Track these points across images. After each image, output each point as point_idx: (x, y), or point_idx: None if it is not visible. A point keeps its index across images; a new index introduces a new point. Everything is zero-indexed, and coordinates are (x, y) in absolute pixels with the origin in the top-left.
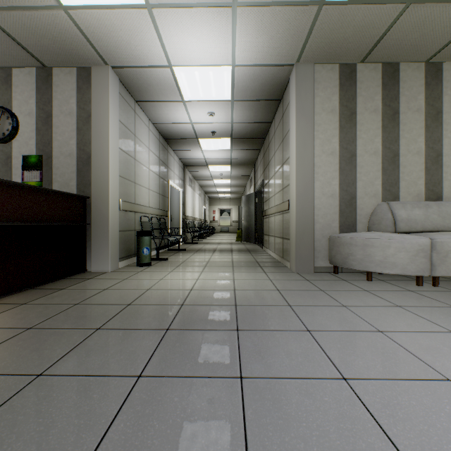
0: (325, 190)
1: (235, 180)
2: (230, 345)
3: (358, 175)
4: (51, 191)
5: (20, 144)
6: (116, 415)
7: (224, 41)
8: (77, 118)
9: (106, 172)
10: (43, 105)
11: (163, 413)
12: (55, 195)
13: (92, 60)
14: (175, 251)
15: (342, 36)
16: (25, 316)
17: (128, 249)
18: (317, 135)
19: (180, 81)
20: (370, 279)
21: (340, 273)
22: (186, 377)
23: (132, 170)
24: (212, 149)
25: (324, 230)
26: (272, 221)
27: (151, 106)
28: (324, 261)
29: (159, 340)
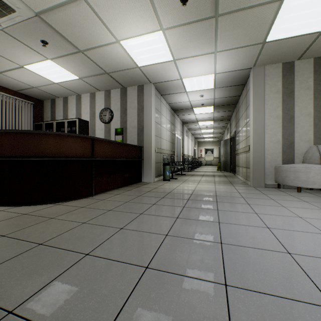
0: (272, 139)
1: (216, 129)
2: (213, 204)
3: (295, 129)
4: (132, 145)
5: (114, 123)
6: (181, 211)
7: (210, 65)
8: (137, 110)
9: (150, 134)
10: (123, 105)
11: (194, 212)
12: (132, 147)
13: (145, 82)
14: (179, 175)
15: (280, 52)
16: (134, 193)
17: (158, 172)
18: (267, 107)
19: (185, 84)
20: (299, 191)
21: (282, 188)
22: (199, 208)
23: (159, 131)
24: (201, 113)
25: (271, 163)
26: (240, 157)
27: (168, 96)
28: (271, 181)
29: (186, 201)
